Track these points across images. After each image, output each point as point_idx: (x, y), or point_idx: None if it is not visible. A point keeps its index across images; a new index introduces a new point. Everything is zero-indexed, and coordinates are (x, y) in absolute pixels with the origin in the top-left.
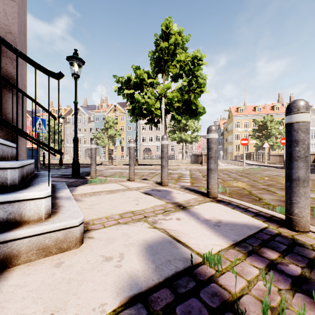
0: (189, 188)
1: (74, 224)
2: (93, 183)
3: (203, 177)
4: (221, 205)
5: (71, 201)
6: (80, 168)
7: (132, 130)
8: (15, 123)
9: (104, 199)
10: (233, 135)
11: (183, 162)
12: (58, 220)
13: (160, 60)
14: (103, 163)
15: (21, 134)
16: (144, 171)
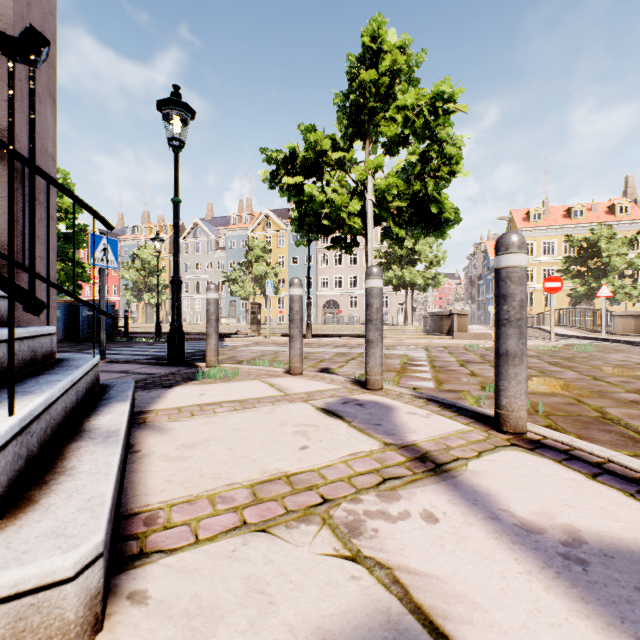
0: (439, 400)
1: (53, 576)
2: (208, 380)
3: (462, 366)
4: (548, 462)
5: (108, 448)
6: (195, 341)
7: (301, 265)
8: (6, 236)
9: (220, 428)
10: None
11: (407, 330)
12: (2, 554)
13: (358, 111)
14: (240, 331)
15: (21, 264)
16: (324, 349)
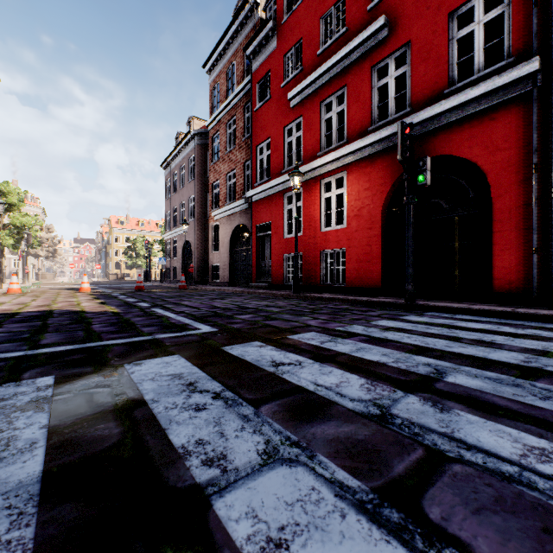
0: None
1: None
2: None
3: None
4: None
5: None
6: None
7: None
8: None
9: None
10: (112, 250)
11: None
12: None
13: None
14: None
15: None
16: None
